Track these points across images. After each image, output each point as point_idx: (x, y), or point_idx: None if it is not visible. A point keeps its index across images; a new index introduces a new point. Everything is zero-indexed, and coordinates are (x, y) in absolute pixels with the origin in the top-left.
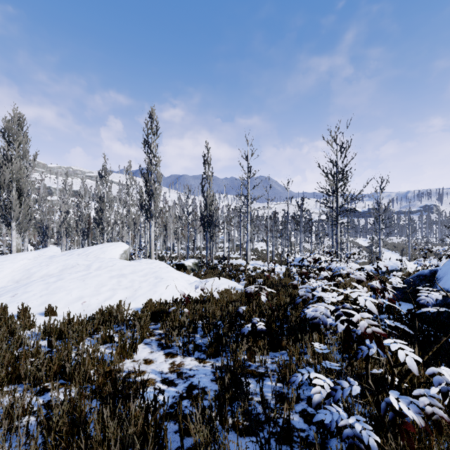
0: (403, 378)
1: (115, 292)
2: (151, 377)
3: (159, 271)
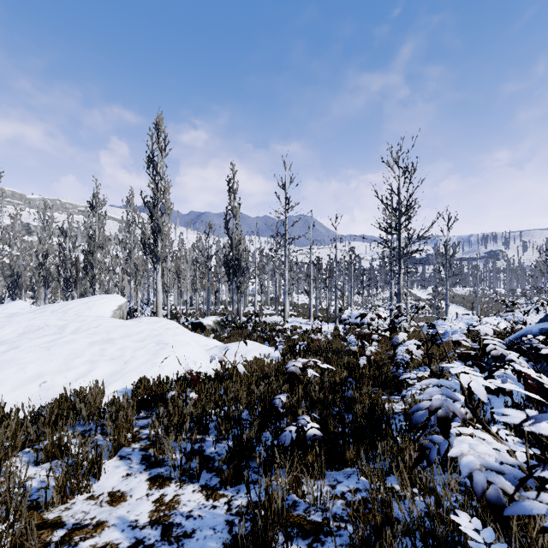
0: None
1: (94, 366)
2: (112, 539)
3: (163, 333)
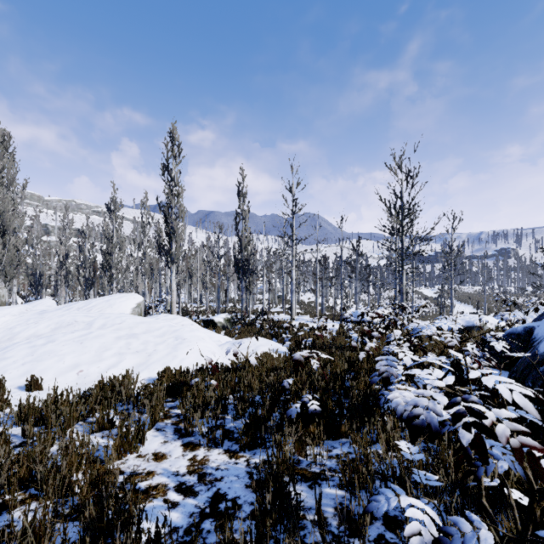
0: (539, 499)
1: (122, 358)
2: (161, 481)
3: (180, 329)
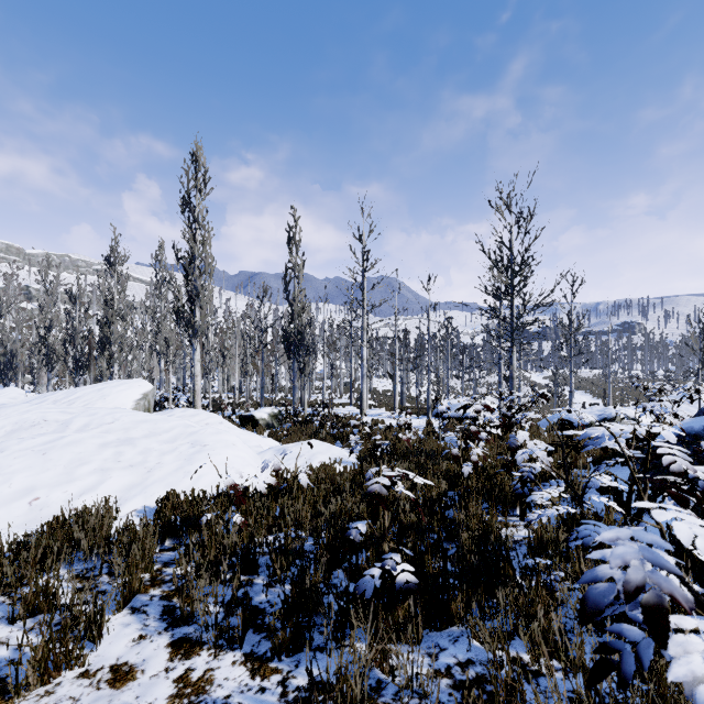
0: None
1: (106, 476)
2: None
3: (200, 430)
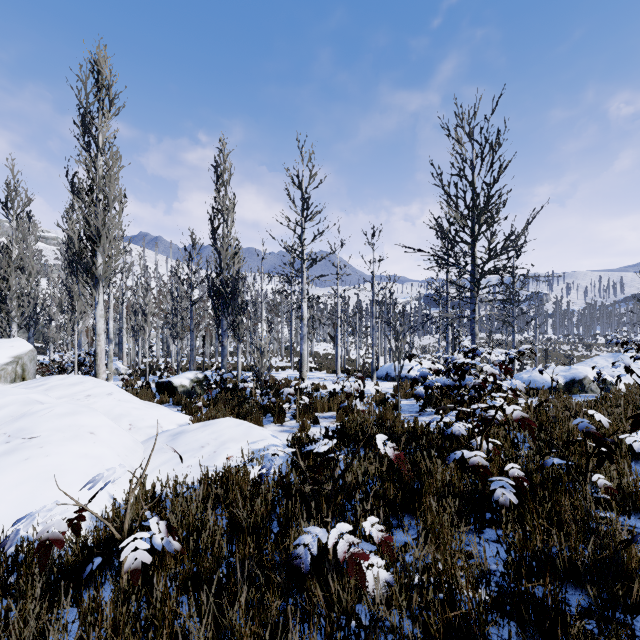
0: None
1: None
2: None
3: (41, 411)
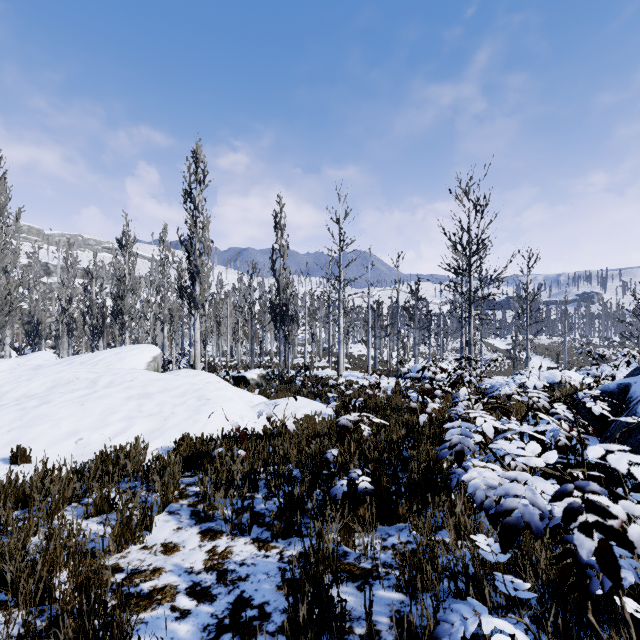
0: None
1: (132, 423)
2: (170, 581)
3: (204, 387)
